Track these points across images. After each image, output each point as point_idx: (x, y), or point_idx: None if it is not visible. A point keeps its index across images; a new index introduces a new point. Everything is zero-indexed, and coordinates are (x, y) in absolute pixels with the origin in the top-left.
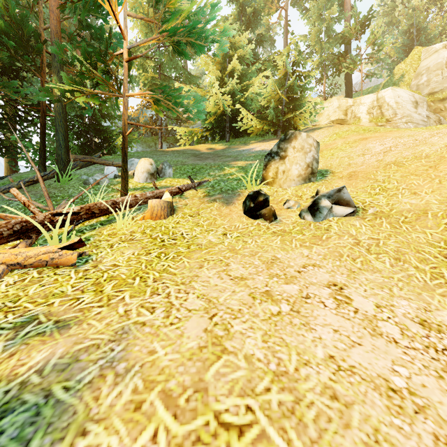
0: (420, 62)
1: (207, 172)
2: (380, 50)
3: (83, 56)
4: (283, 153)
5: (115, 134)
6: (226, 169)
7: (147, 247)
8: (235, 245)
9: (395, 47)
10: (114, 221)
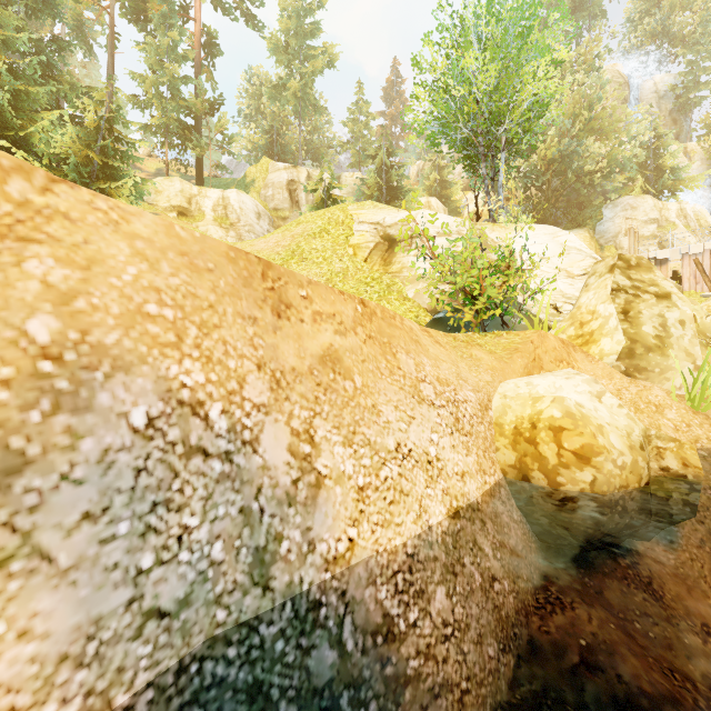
0: (268, 174)
1: None
2: (230, 144)
3: None
4: None
5: None
6: None
7: None
8: None
9: (259, 142)
10: None
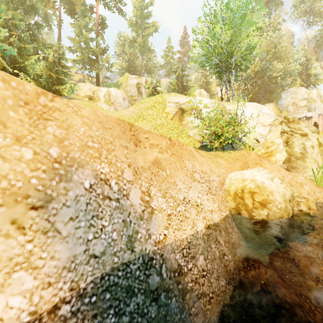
0: (128, 80)
1: None
2: (111, 67)
3: None
4: None
5: None
6: None
7: None
8: None
9: (124, 66)
10: None
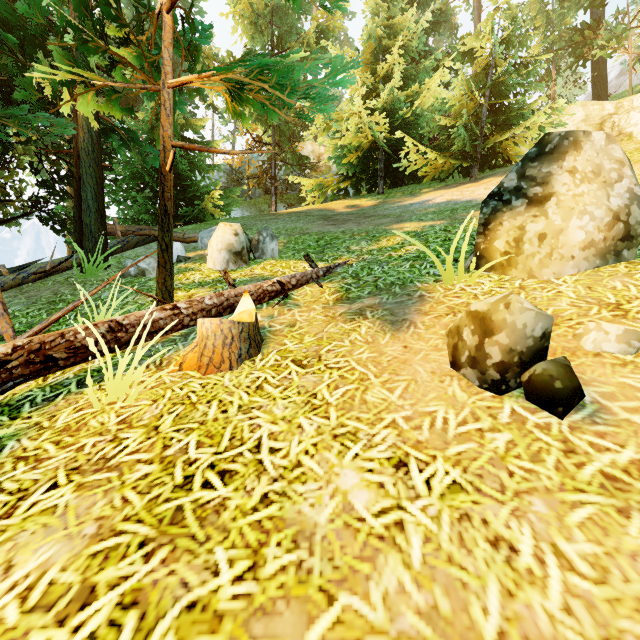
0: None
1: (344, 245)
2: None
3: (82, 11)
4: (539, 188)
5: (205, 193)
6: (383, 238)
7: (112, 527)
8: (461, 578)
9: None
10: (114, 373)
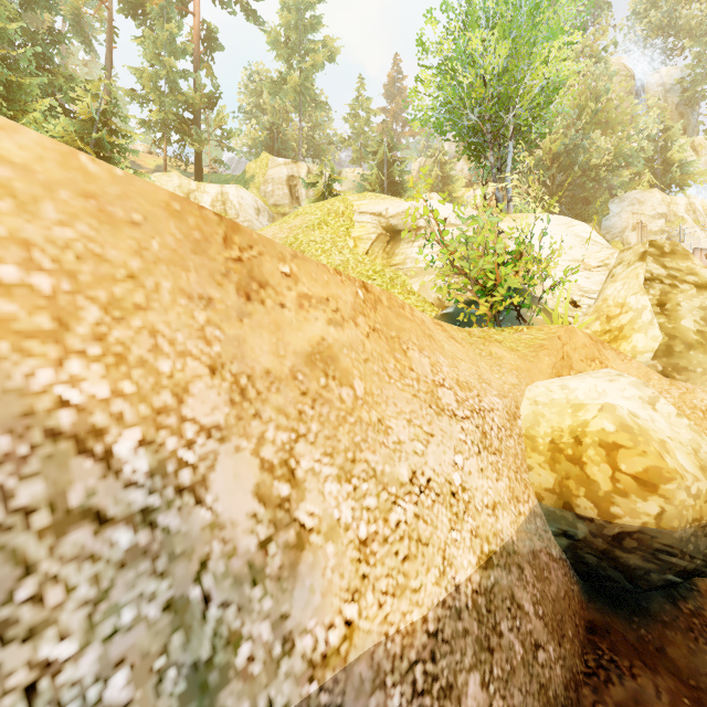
0: (268, 169)
1: None
2: (229, 139)
3: None
4: None
5: None
6: None
7: None
8: None
9: (259, 138)
10: None
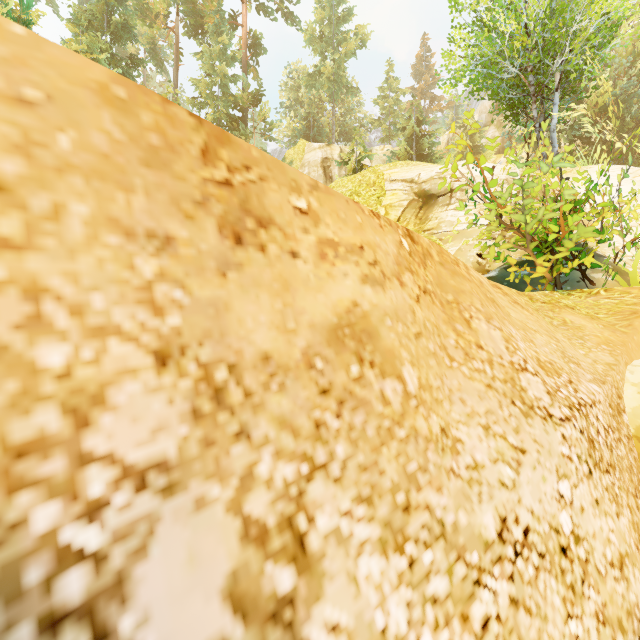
0: (305, 154)
1: None
2: (271, 130)
3: None
4: None
5: None
6: None
7: None
8: None
9: (297, 128)
10: None
